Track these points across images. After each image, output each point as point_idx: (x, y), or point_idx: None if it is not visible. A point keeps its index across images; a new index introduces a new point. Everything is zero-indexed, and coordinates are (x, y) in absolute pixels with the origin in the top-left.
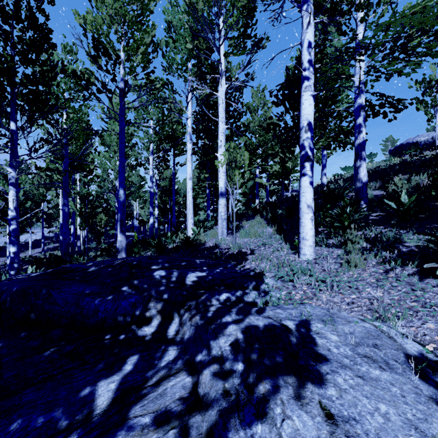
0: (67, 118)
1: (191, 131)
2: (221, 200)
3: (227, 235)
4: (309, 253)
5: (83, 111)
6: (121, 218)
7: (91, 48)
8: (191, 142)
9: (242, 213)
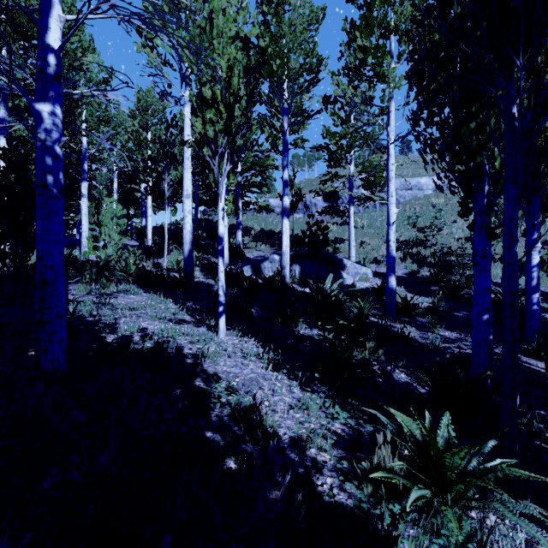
0: None
1: None
2: None
3: None
4: None
5: None
6: None
7: None
8: None
9: None
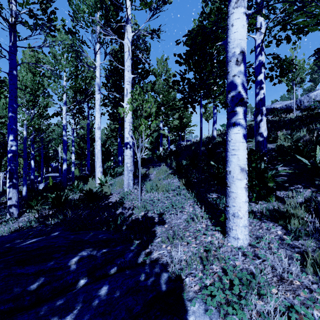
0: None
1: (99, 82)
2: (127, 150)
3: (134, 185)
4: (243, 236)
5: None
6: (11, 170)
7: None
8: (99, 92)
9: (149, 159)
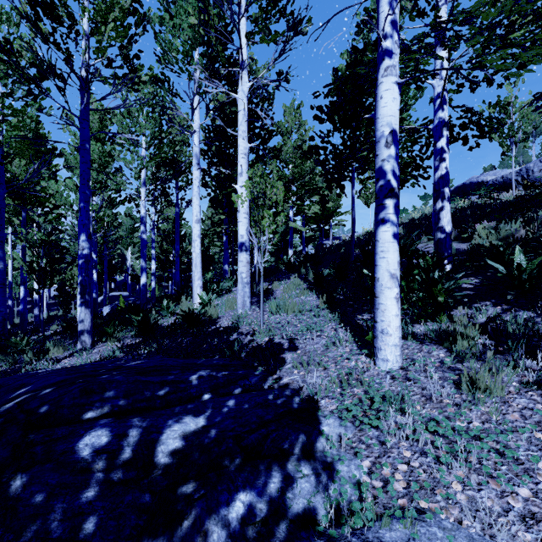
0: (1, 122)
1: (198, 153)
2: (242, 254)
3: (251, 305)
4: (394, 358)
5: (28, 114)
6: (83, 282)
7: (24, 1)
8: (198, 167)
9: (272, 269)
